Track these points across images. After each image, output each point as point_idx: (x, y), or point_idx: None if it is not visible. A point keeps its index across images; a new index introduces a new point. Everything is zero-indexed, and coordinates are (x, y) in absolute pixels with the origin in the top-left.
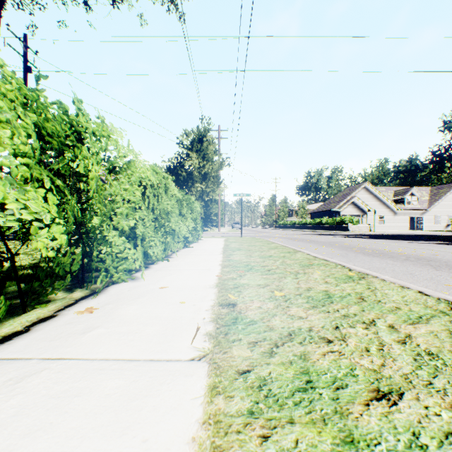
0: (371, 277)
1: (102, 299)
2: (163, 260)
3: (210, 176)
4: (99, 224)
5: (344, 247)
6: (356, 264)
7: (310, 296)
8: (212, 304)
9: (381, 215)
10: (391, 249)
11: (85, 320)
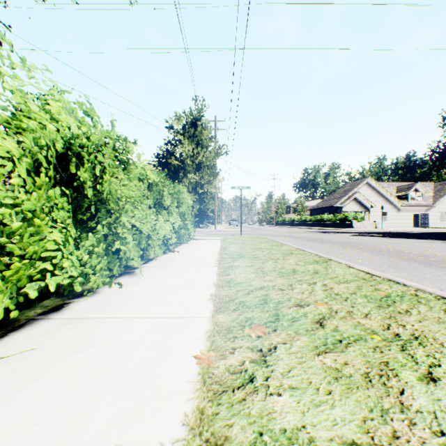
0: None
1: None
2: (109, 285)
3: (204, 165)
4: None
5: (375, 250)
6: (441, 287)
7: None
8: None
9: (383, 212)
10: (443, 254)
11: None
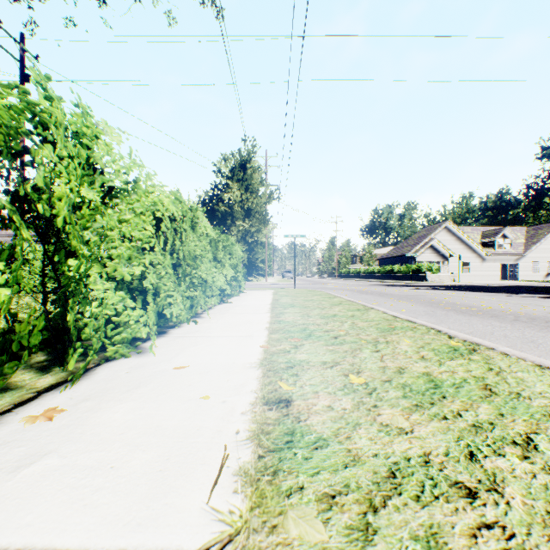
0: (486, 350)
1: (79, 390)
2: (189, 322)
3: (254, 212)
4: (75, 271)
5: (427, 302)
6: (451, 326)
7: (406, 385)
8: (253, 399)
9: (466, 262)
10: (490, 305)
11: (33, 436)
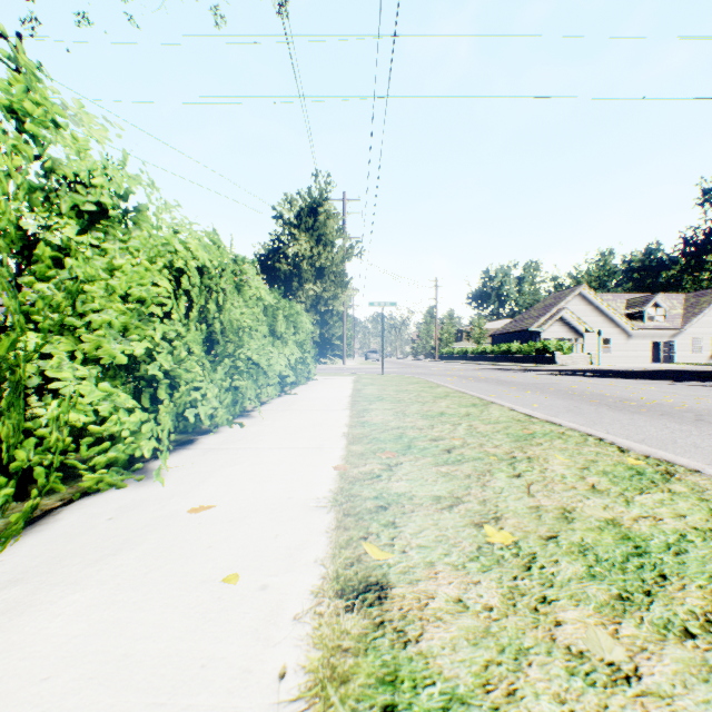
0: (688, 473)
1: (11, 560)
2: (231, 425)
3: (329, 271)
4: (7, 350)
5: (565, 393)
6: (610, 430)
7: (586, 548)
8: (318, 581)
9: (606, 339)
10: (653, 398)
11: None
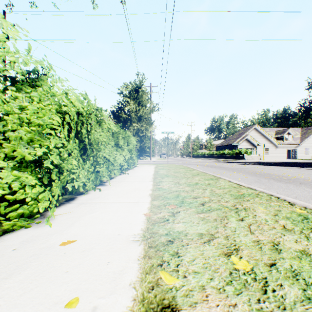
0: None
1: None
2: (94, 190)
3: (143, 118)
4: None
5: (252, 173)
6: (278, 192)
7: (296, 273)
8: (130, 303)
9: (266, 148)
10: (293, 175)
11: None
